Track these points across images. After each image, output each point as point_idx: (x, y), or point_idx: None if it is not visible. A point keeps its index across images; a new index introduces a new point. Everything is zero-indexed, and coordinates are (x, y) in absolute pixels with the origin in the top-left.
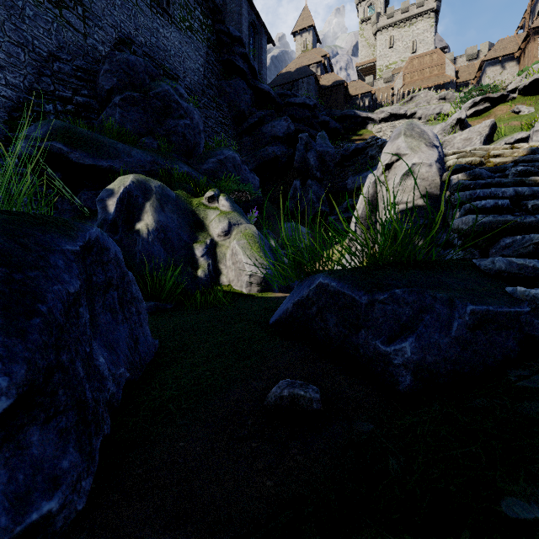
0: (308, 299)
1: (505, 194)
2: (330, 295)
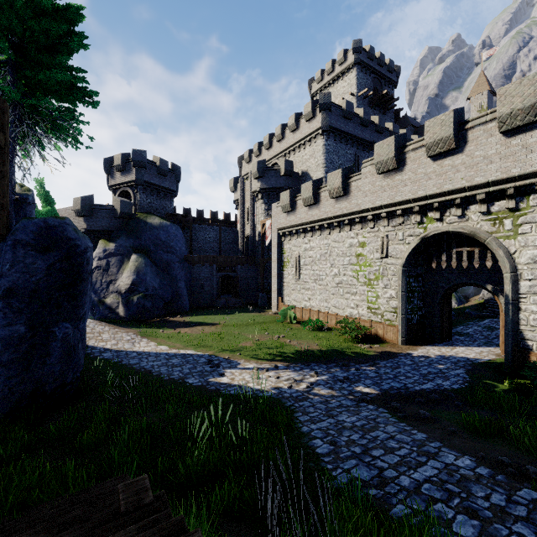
0: (466, 312)
1: (494, 302)
2: (467, 312)
